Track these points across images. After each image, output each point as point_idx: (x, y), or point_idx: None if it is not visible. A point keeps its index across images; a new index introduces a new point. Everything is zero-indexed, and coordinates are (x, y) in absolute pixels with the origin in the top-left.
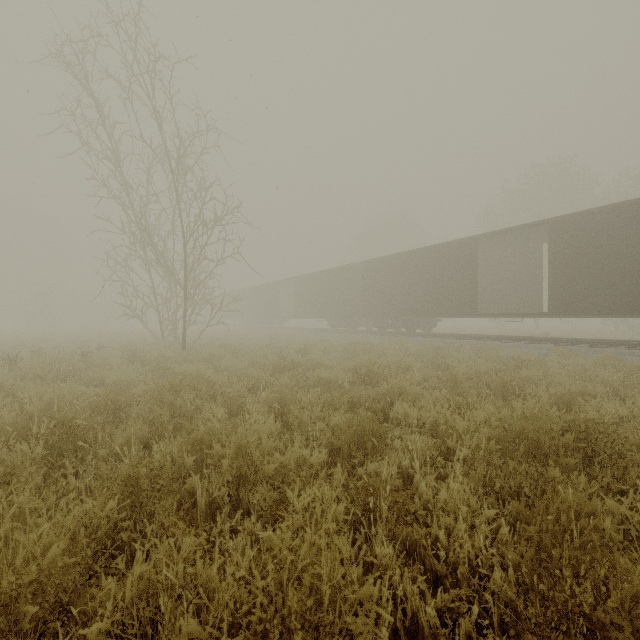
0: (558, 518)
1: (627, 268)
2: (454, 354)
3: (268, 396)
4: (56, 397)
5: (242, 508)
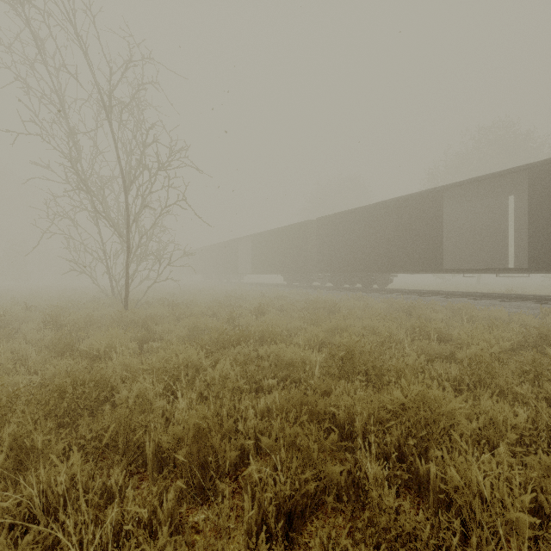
0: None
1: None
2: (432, 315)
3: (175, 430)
4: None
5: None
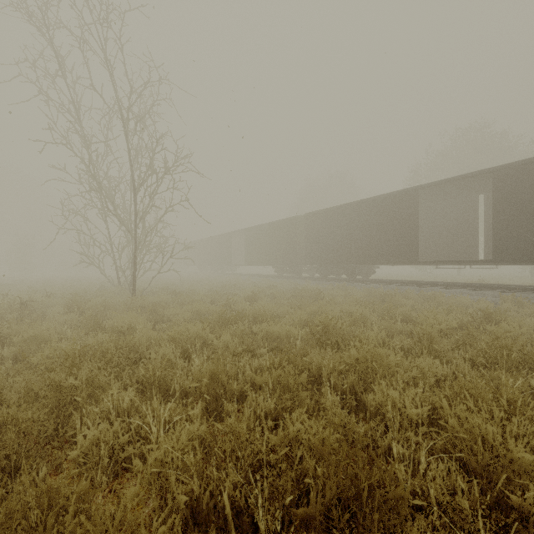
0: None
1: None
2: (403, 302)
3: (197, 372)
4: None
5: None
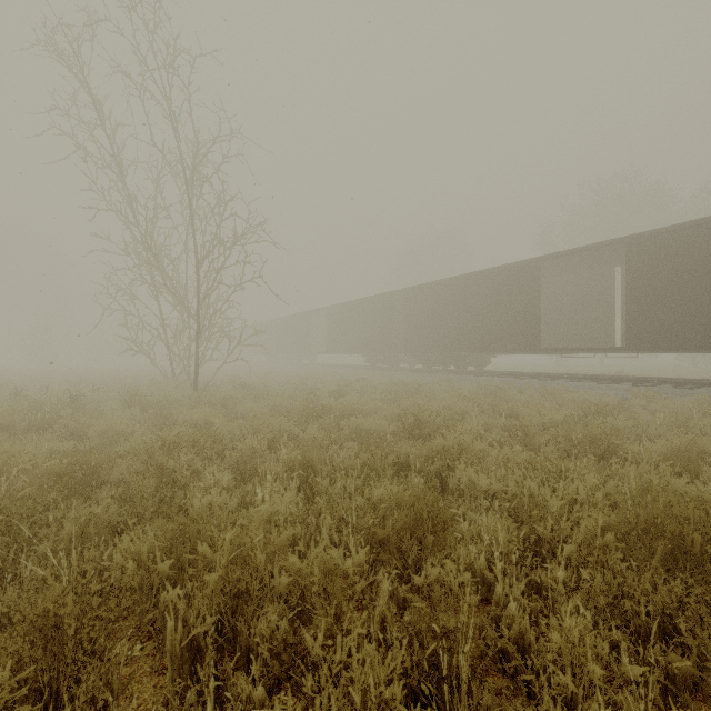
0: None
1: None
2: (516, 397)
3: (289, 456)
4: (5, 460)
5: (239, 644)
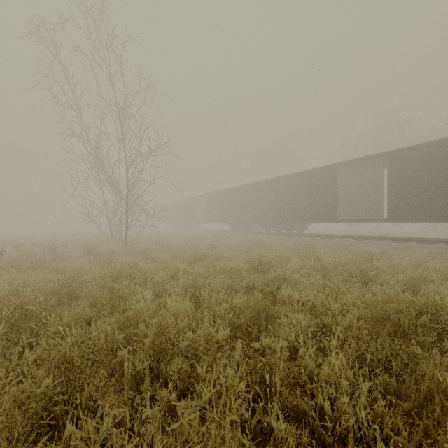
0: (428, 395)
1: (447, 186)
2: (321, 249)
3: (185, 282)
4: (23, 283)
5: (161, 377)
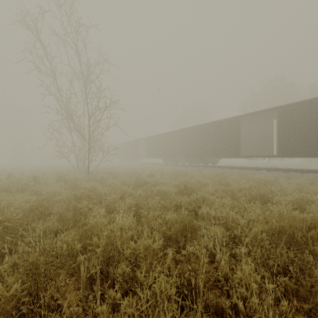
0: None
1: None
2: (229, 177)
3: (130, 202)
4: (8, 203)
5: (110, 278)
